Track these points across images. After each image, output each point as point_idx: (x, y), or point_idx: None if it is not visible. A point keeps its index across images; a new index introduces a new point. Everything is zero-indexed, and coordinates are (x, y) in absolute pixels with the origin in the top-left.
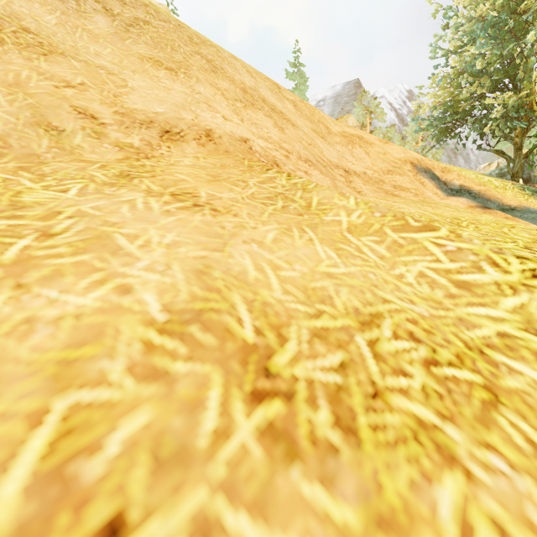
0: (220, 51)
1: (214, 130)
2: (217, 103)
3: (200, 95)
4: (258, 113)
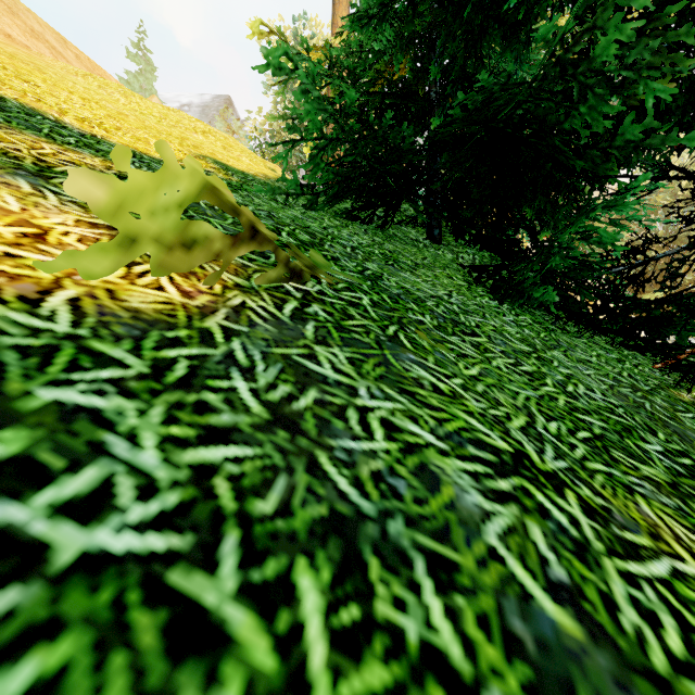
0: (17, 4)
1: (12, 36)
2: (14, 28)
3: (5, 22)
4: (40, 44)
